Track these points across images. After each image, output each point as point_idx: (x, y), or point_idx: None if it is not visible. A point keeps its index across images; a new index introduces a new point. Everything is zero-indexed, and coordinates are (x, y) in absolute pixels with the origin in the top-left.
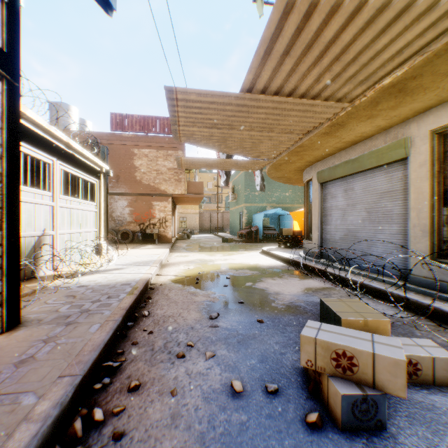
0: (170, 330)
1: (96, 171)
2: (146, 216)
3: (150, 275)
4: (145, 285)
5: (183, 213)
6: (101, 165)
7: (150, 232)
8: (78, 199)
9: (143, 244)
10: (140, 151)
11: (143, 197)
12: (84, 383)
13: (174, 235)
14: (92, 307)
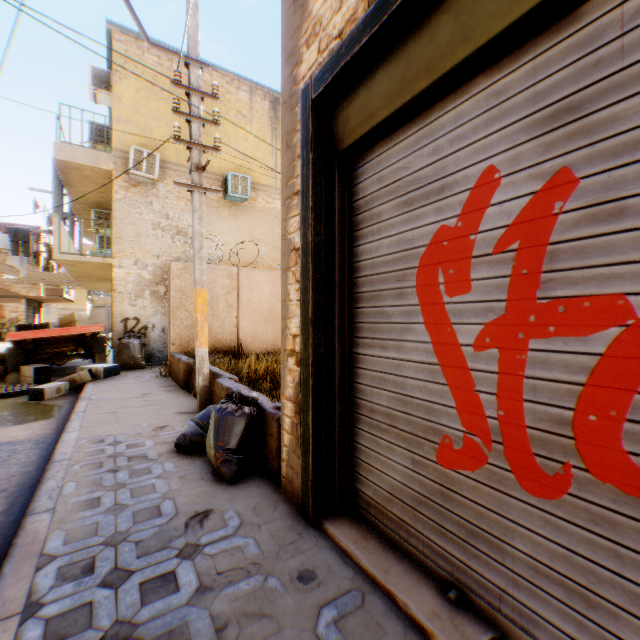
0: None
1: None
2: None
3: None
4: None
5: (65, 310)
6: None
7: (0, 331)
8: None
9: None
10: None
11: None
12: None
13: None
14: None
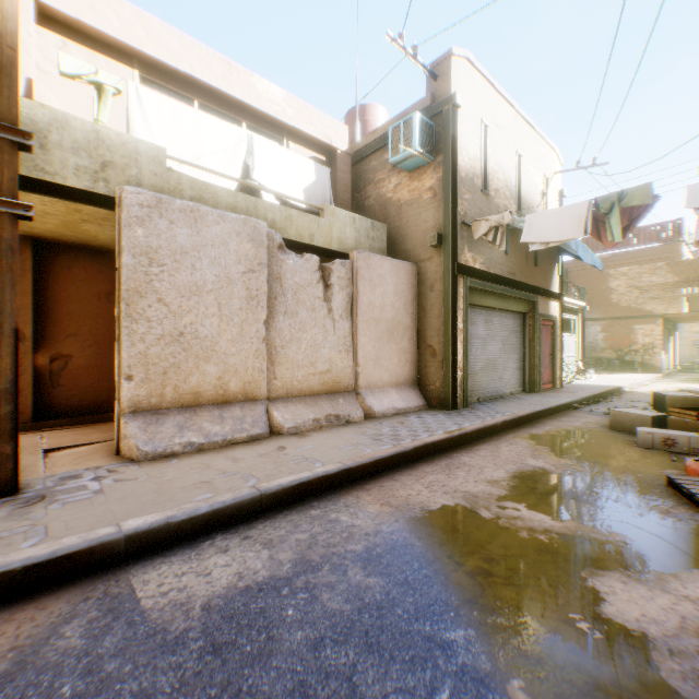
0: (629, 399)
1: (575, 309)
2: (623, 342)
3: (621, 385)
4: (617, 387)
5: (698, 333)
6: (579, 304)
7: (629, 359)
8: (564, 334)
9: (618, 372)
10: (615, 271)
11: (619, 320)
12: (594, 397)
13: (672, 366)
14: (588, 388)
